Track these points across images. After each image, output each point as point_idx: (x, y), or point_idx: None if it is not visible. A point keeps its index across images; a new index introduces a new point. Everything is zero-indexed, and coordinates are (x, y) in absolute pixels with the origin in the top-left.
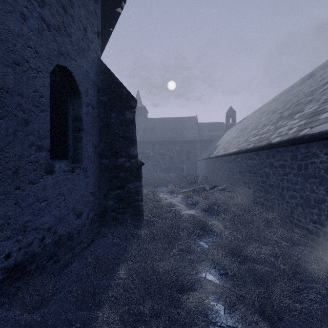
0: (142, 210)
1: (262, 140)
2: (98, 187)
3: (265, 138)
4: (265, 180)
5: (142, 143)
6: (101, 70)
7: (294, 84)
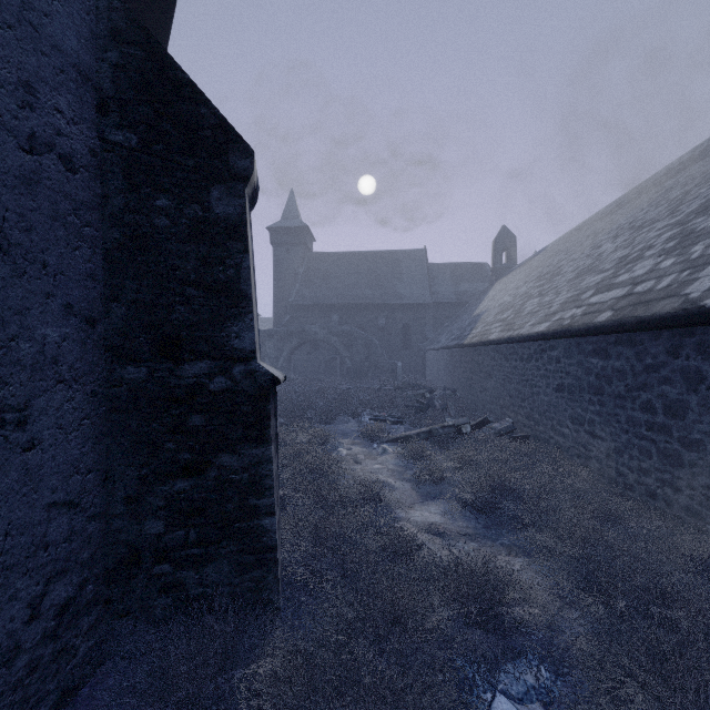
0: (272, 546)
1: (647, 300)
2: (105, 472)
3: (657, 294)
4: (663, 422)
5: (301, 310)
6: (112, 29)
7: (677, 162)
